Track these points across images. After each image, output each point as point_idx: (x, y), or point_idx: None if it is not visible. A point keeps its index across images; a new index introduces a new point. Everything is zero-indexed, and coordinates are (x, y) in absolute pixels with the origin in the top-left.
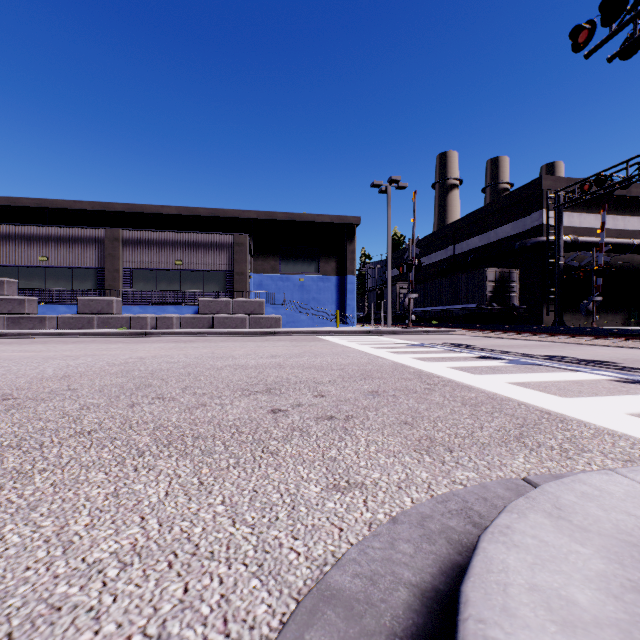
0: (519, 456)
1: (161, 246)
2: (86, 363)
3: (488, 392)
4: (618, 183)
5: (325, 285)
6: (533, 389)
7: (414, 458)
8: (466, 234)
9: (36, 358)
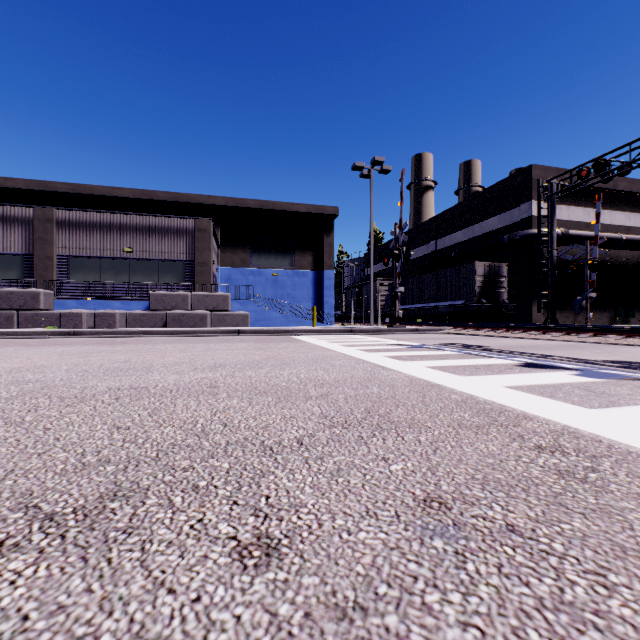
0: None
1: (106, 230)
2: None
3: None
4: (620, 168)
5: (301, 280)
6: None
7: None
8: (449, 228)
9: None
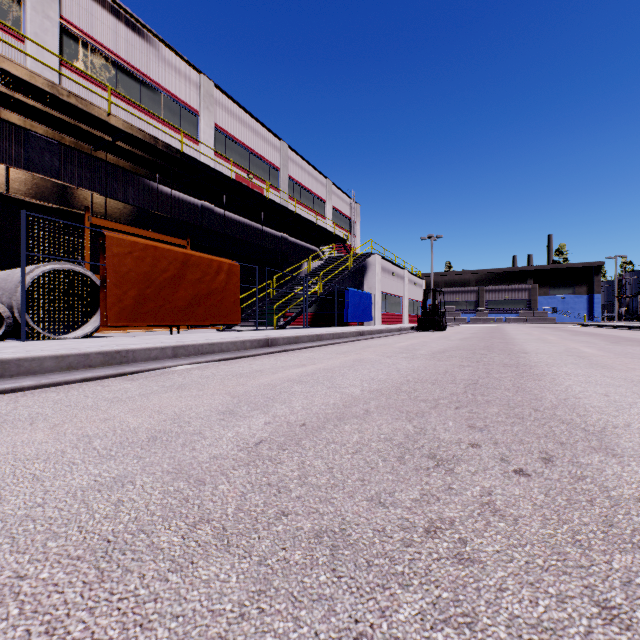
0: None
1: (499, 291)
2: None
3: None
4: None
5: (578, 300)
6: None
7: None
8: None
9: None
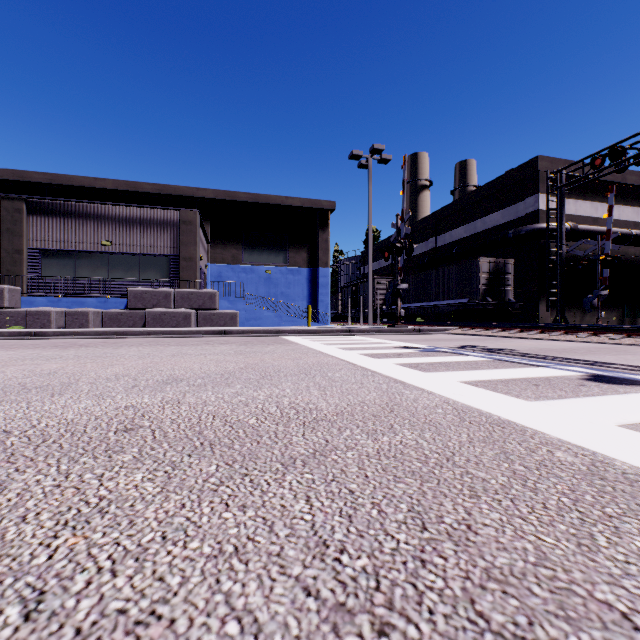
0: None
1: (82, 221)
2: None
3: None
4: (638, 155)
5: (295, 278)
6: None
7: None
8: (449, 224)
9: None
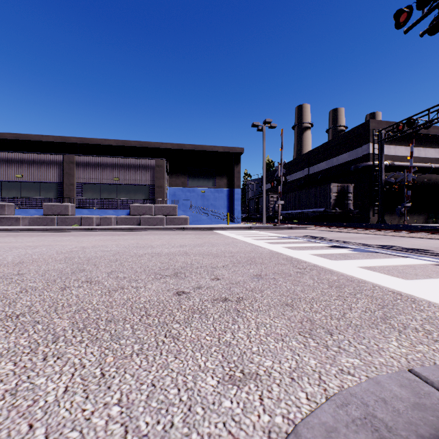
0: (392, 339)
1: (103, 167)
2: (40, 252)
3: (346, 275)
4: (422, 124)
5: (219, 195)
6: (380, 272)
7: (300, 342)
8: (317, 160)
9: (4, 248)
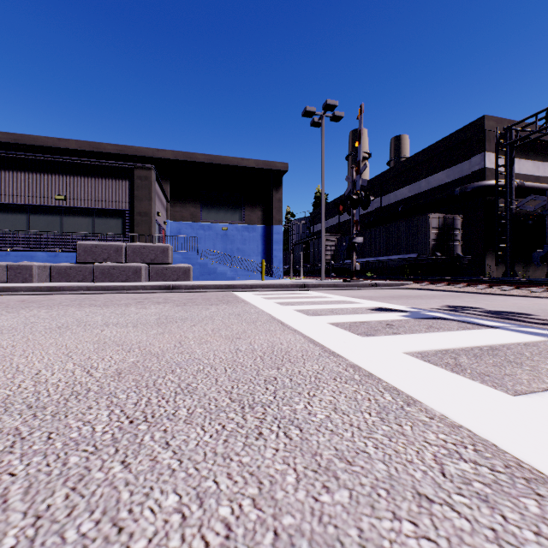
0: None
1: (35, 175)
2: None
3: None
4: None
5: (250, 235)
6: None
7: None
8: (394, 185)
9: None
